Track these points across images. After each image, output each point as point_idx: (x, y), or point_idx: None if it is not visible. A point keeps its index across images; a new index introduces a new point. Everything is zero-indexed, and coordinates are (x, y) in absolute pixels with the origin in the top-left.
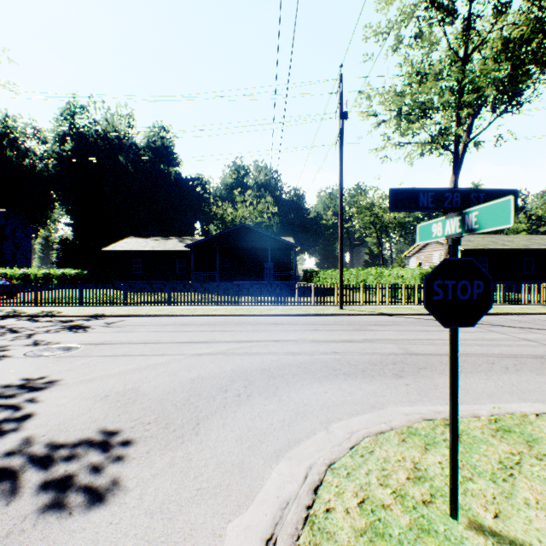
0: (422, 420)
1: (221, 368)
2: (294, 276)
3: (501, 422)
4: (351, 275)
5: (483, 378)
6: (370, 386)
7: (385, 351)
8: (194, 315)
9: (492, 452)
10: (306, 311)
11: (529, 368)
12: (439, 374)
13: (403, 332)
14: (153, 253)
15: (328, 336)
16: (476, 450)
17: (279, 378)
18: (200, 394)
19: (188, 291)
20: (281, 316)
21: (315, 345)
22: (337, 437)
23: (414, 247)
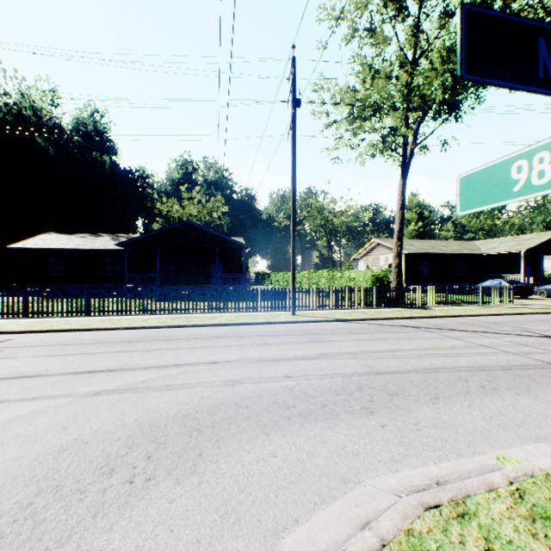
0: (424, 509)
1: (120, 420)
2: (245, 279)
3: (529, 498)
4: (304, 277)
5: (465, 405)
6: (336, 434)
7: (346, 370)
8: (116, 328)
9: None
10: (255, 319)
11: (505, 386)
12: (416, 402)
13: (362, 342)
14: (78, 252)
15: (280, 352)
16: None
17: (207, 431)
18: (58, 486)
19: (113, 297)
20: (226, 325)
21: (263, 366)
22: None
23: (362, 251)
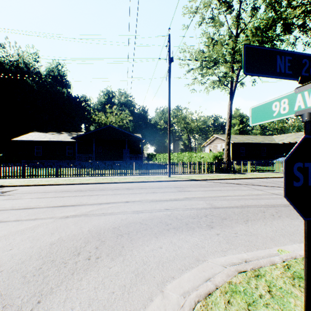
0: (238, 273)
1: (80, 230)
2: (142, 157)
3: (292, 268)
4: (174, 156)
5: (263, 224)
6: (193, 238)
7: (198, 206)
8: (73, 183)
9: (301, 307)
10: (148, 179)
11: (285, 215)
12: (236, 223)
13: (207, 191)
14: (50, 142)
15: (162, 196)
16: (288, 307)
17: (125, 236)
18: (53, 260)
19: (70, 167)
20: (132, 182)
21: (153, 204)
22: (171, 302)
23: (207, 141)
